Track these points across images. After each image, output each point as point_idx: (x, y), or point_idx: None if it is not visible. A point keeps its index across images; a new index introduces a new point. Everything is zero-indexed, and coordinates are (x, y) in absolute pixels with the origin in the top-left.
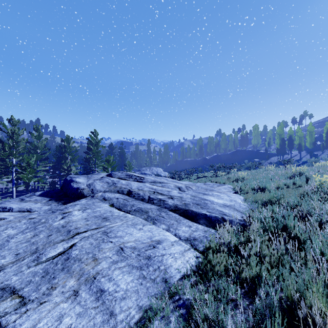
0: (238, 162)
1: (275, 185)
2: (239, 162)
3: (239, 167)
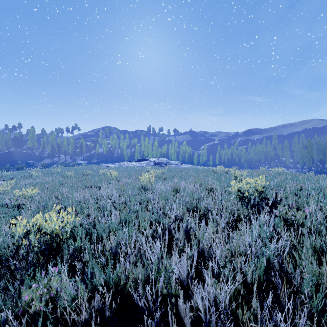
0: (10, 163)
1: (20, 176)
2: (12, 163)
3: (7, 169)
